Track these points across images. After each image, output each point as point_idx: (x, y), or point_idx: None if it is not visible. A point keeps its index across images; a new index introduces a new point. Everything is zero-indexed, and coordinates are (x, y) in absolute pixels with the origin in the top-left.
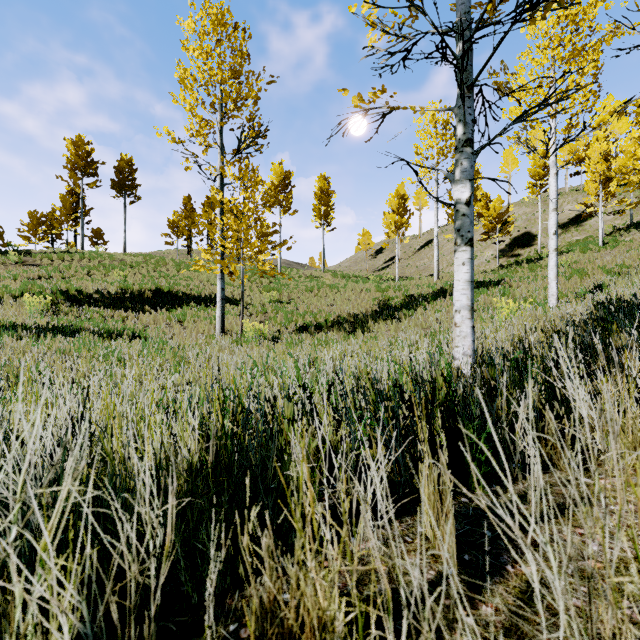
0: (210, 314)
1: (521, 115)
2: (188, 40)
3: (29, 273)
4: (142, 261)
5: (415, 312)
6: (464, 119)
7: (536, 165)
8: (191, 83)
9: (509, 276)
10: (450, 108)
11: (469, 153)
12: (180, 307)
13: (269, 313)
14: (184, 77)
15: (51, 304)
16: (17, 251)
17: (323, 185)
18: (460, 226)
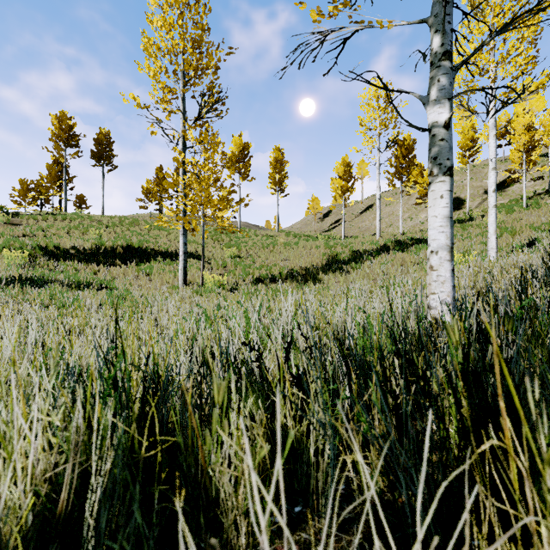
0: (175, 268)
1: (510, 22)
2: (153, 14)
3: (14, 231)
4: (118, 222)
5: (362, 265)
6: (443, 26)
7: (465, 138)
8: (155, 52)
9: None
10: (424, 19)
11: (448, 68)
12: (148, 261)
13: (229, 267)
14: (148, 46)
15: (30, 258)
16: (7, 213)
17: (277, 156)
18: (437, 153)
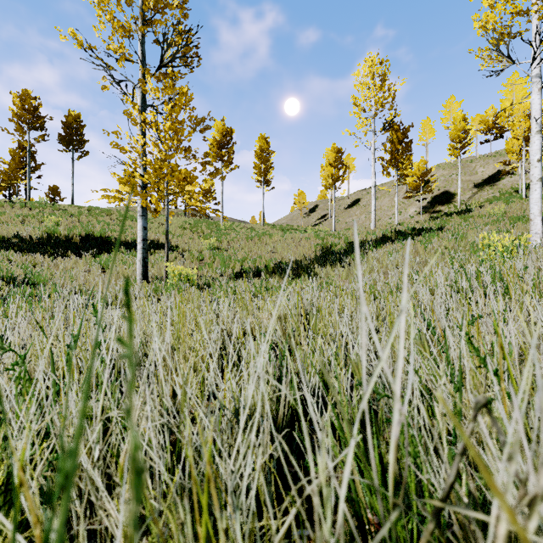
0: None
1: None
2: None
3: None
4: (86, 212)
5: (365, 257)
6: None
7: (456, 129)
8: None
9: (448, 224)
10: None
11: None
12: (109, 253)
13: (205, 259)
14: None
15: None
16: None
17: (263, 144)
18: None
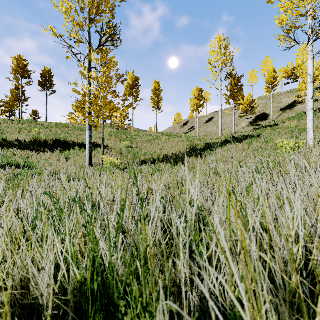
0: None
1: None
2: None
3: None
4: (55, 126)
5: (215, 152)
6: None
7: (269, 76)
8: None
9: (263, 133)
10: None
11: None
12: (69, 150)
13: (124, 153)
14: None
15: None
16: None
17: (156, 86)
18: None
